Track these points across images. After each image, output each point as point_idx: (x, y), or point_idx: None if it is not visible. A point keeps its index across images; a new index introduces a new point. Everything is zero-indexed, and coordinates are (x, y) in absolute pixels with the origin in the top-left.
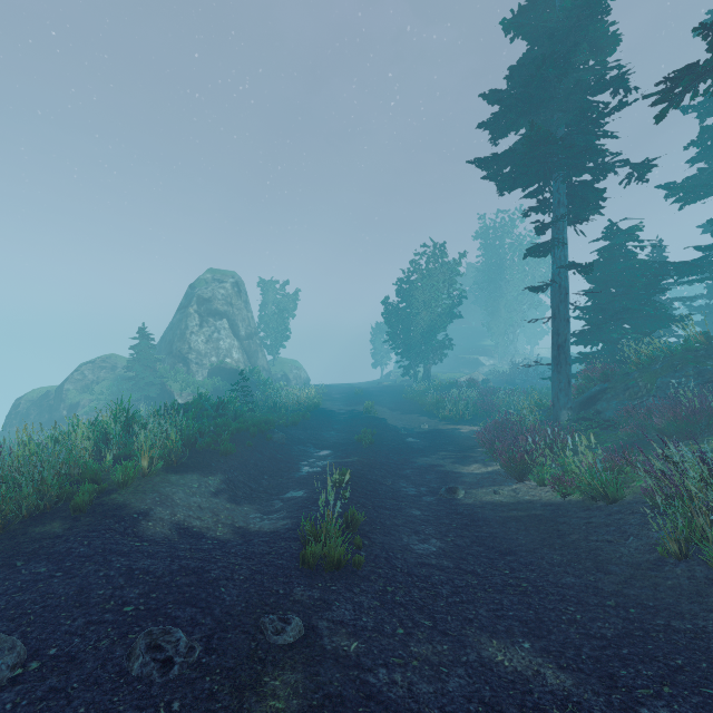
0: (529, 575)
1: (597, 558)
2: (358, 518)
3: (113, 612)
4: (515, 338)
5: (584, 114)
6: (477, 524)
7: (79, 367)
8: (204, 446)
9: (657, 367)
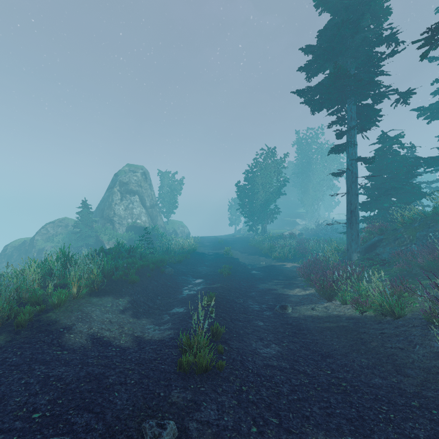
0: (346, 375)
1: (395, 362)
2: (220, 330)
3: (22, 419)
4: (318, 207)
5: (368, 59)
6: (302, 332)
7: (45, 225)
8: (118, 277)
9: (416, 225)
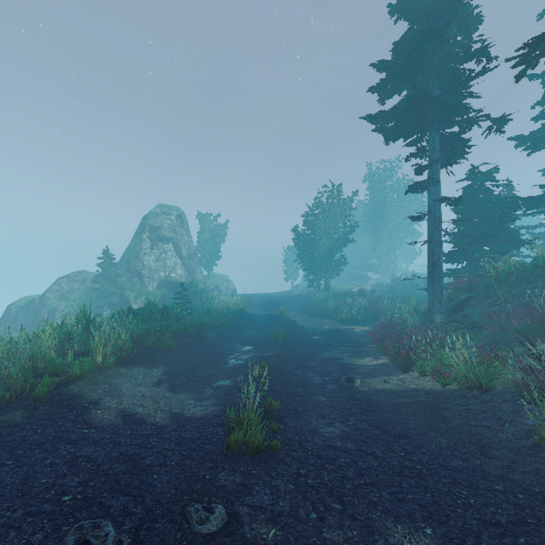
0: (422, 457)
1: (479, 443)
2: (274, 406)
3: (51, 502)
4: (395, 258)
5: (454, 78)
6: (372, 409)
7: (57, 280)
8: (150, 343)
9: (512, 280)
